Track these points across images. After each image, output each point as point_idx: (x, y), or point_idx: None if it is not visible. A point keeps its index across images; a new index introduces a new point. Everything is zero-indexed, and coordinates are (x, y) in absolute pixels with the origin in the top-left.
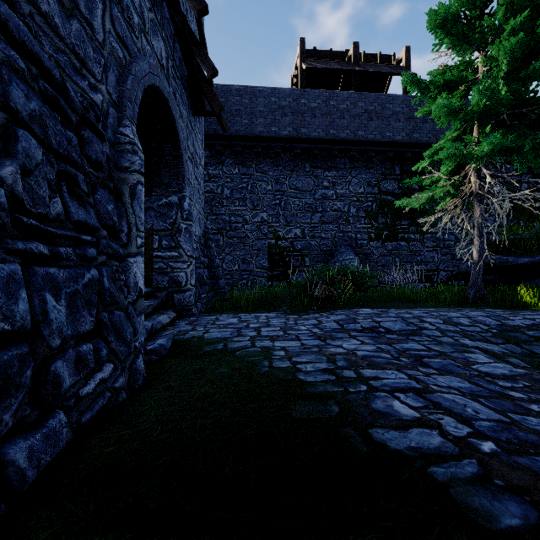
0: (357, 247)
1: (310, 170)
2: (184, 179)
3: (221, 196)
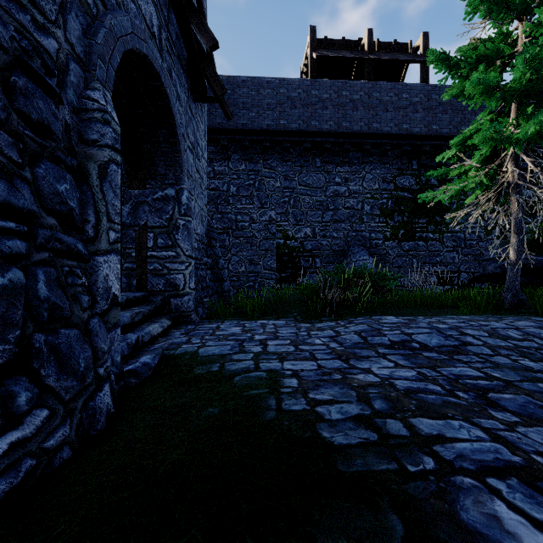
0: (371, 247)
1: (321, 166)
2: (182, 169)
3: (227, 193)
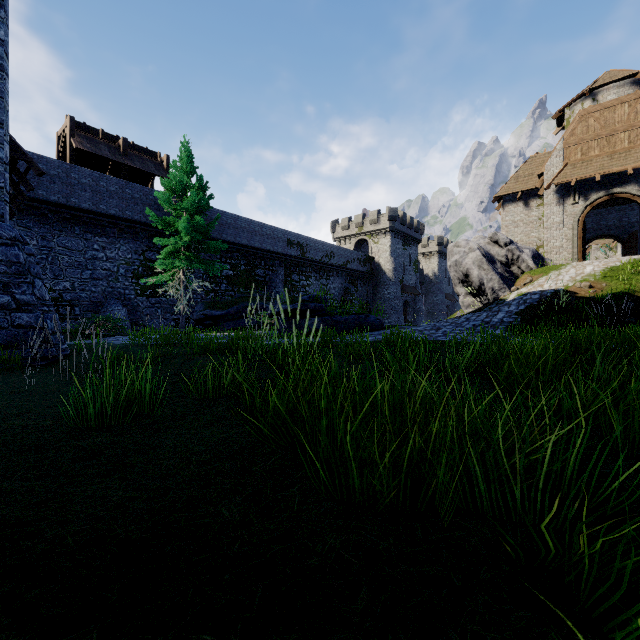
0: (126, 300)
1: (81, 234)
2: None
3: None
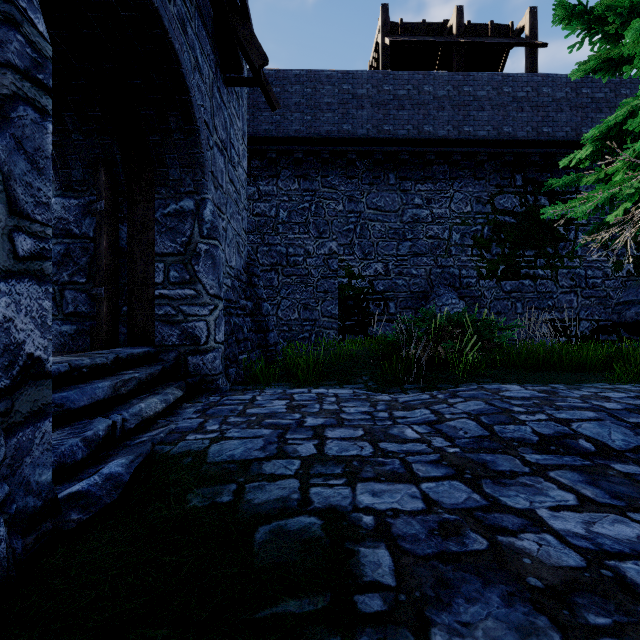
0: (461, 288)
1: (396, 183)
2: (203, 171)
3: (275, 220)
